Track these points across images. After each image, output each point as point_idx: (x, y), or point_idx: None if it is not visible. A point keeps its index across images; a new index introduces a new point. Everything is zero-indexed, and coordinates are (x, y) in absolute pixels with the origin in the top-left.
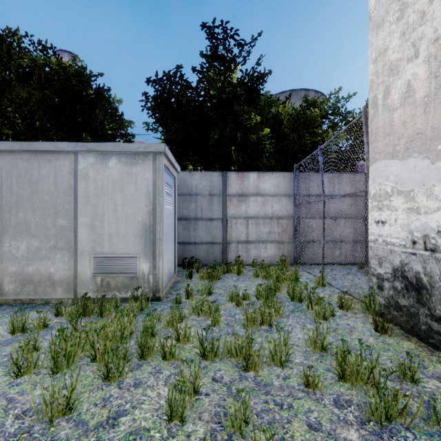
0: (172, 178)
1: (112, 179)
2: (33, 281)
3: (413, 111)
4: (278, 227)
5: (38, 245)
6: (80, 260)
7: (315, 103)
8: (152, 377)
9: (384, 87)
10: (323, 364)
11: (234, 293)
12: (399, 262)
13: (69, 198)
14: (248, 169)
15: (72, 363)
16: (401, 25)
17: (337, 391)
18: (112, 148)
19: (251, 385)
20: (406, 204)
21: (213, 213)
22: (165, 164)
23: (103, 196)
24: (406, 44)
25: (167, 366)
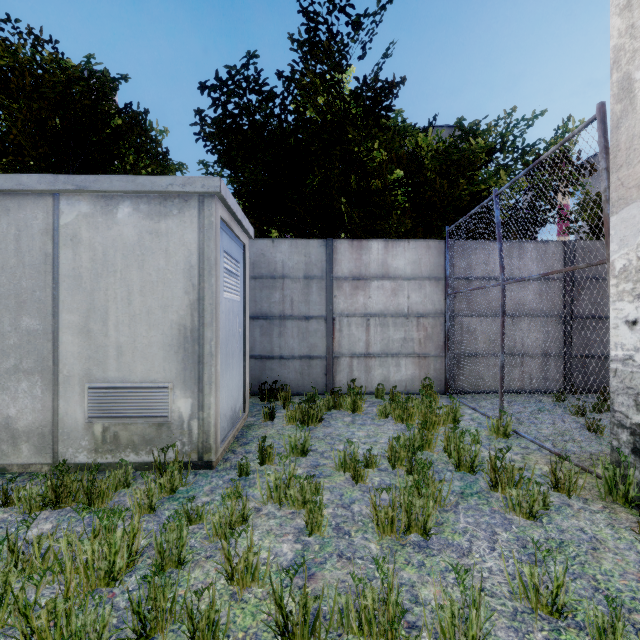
0: (239, 247)
1: (123, 243)
2: None
3: None
4: (418, 330)
5: None
6: (63, 392)
7: (476, 130)
8: None
9: None
10: None
11: (349, 454)
12: None
13: (43, 279)
14: (368, 237)
15: None
16: None
17: None
18: (122, 185)
19: None
20: None
21: (310, 307)
22: (223, 217)
23: (107, 275)
24: None
25: None
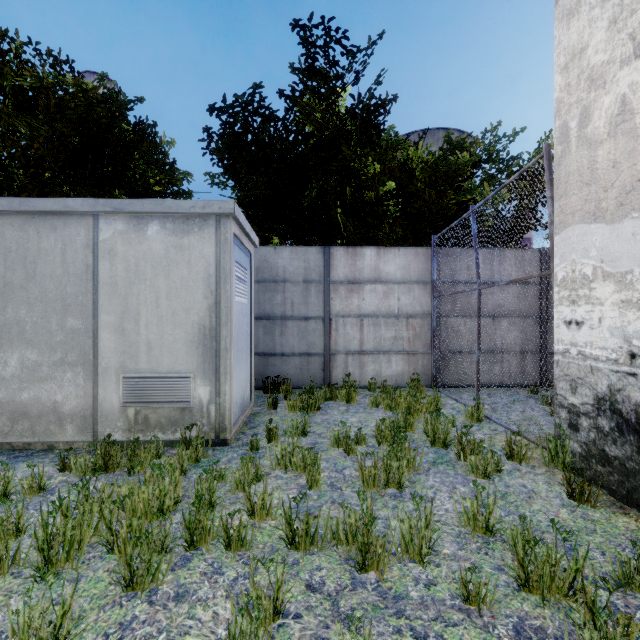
0: (247, 256)
1: (152, 256)
2: (29, 415)
3: (632, 144)
4: (407, 329)
5: (38, 359)
6: (102, 381)
7: (463, 144)
8: (206, 581)
9: (581, 108)
10: (490, 557)
11: (342, 433)
12: (606, 388)
13: (85, 286)
14: (362, 243)
15: (75, 555)
16: (610, 8)
17: (518, 609)
18: (152, 207)
19: (371, 598)
20: (618, 295)
21: (309, 309)
22: (235, 233)
23: (138, 283)
24: (618, 37)
25: (231, 562)
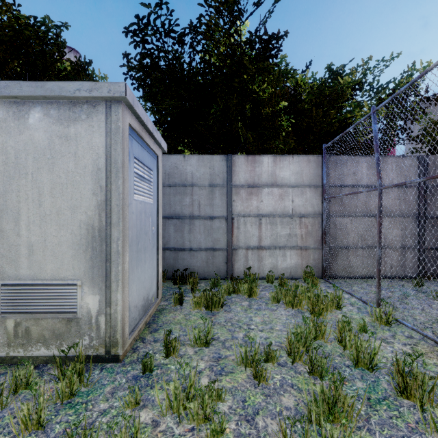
0: (152, 157)
1: (34, 147)
2: None
3: None
4: (300, 227)
5: None
6: None
7: (343, 72)
8: None
9: None
10: None
11: (250, 350)
12: None
13: None
14: (259, 154)
15: None
16: None
17: None
18: (31, 90)
19: None
20: None
21: (214, 209)
22: (132, 125)
23: (18, 177)
24: None
25: None
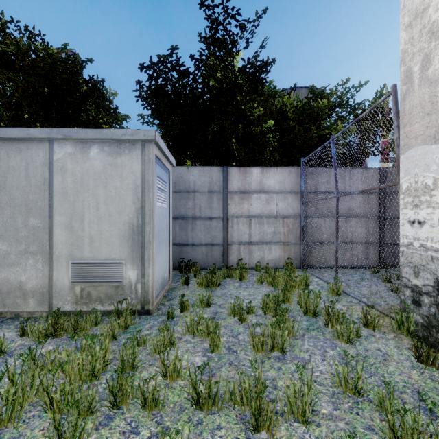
0: (166, 172)
1: (94, 171)
2: (1, 291)
3: None
4: (283, 226)
5: (7, 249)
6: (56, 266)
7: (322, 93)
8: None
9: (423, 55)
10: (361, 417)
11: (237, 305)
12: None
13: (43, 194)
14: (250, 165)
15: (19, 414)
16: None
17: None
18: (93, 135)
19: None
20: None
21: (212, 211)
22: (157, 154)
23: (83, 192)
24: None
25: (146, 422)
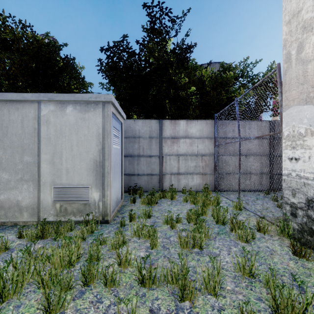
0: (119, 124)
1: (69, 123)
2: (4, 207)
3: None
4: (202, 162)
5: (8, 178)
6: (42, 189)
7: (230, 68)
8: (92, 307)
9: (298, 43)
10: (253, 292)
11: (169, 217)
12: (313, 194)
13: (33, 139)
14: (179, 118)
15: (20, 290)
16: None
17: None
18: (69, 98)
19: None
20: None
21: (152, 151)
22: (113, 111)
23: (61, 137)
24: None
25: (107, 295)
